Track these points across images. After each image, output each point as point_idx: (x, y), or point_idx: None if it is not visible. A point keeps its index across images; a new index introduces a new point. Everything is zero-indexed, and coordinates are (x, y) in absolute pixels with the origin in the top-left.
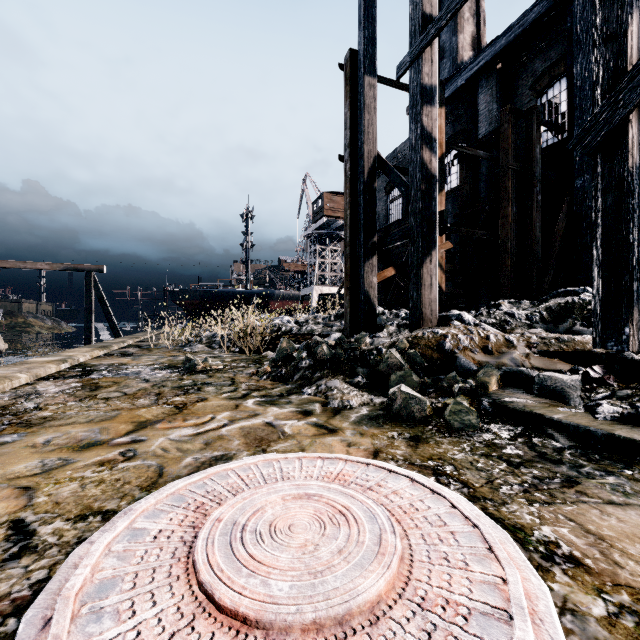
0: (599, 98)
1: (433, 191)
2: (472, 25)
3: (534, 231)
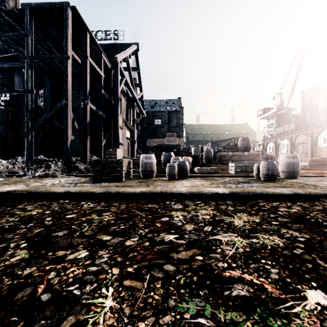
0: (26, 130)
1: None
2: None
3: None
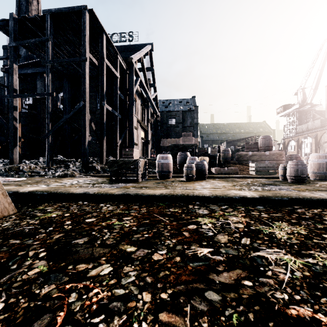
0: (47, 132)
1: (17, 131)
2: None
3: None
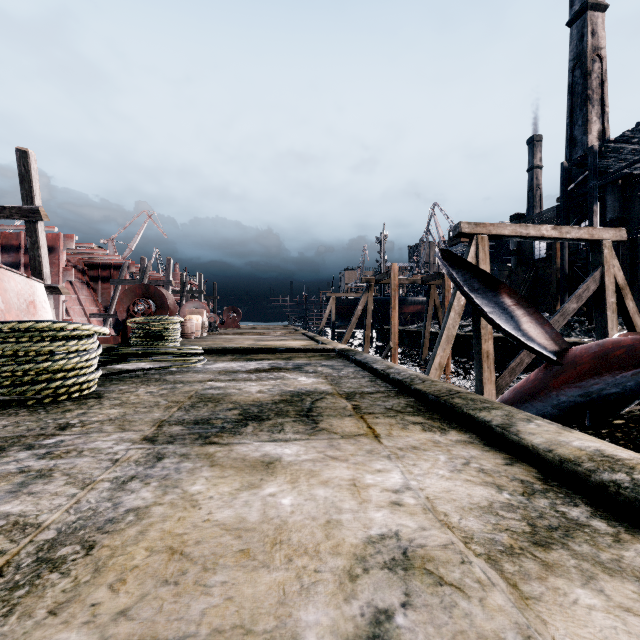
0: None
1: None
2: (598, 124)
3: (638, 283)
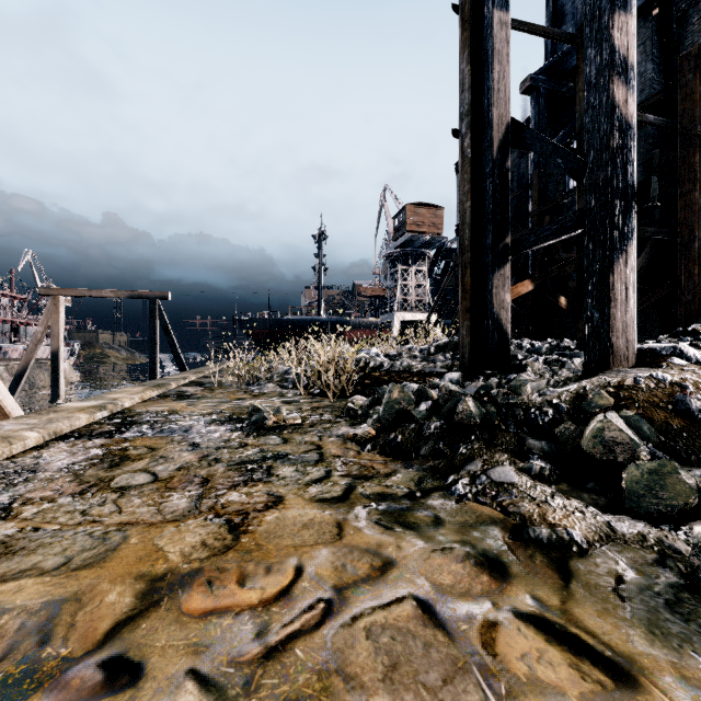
0: None
1: (629, 150)
2: None
3: None
